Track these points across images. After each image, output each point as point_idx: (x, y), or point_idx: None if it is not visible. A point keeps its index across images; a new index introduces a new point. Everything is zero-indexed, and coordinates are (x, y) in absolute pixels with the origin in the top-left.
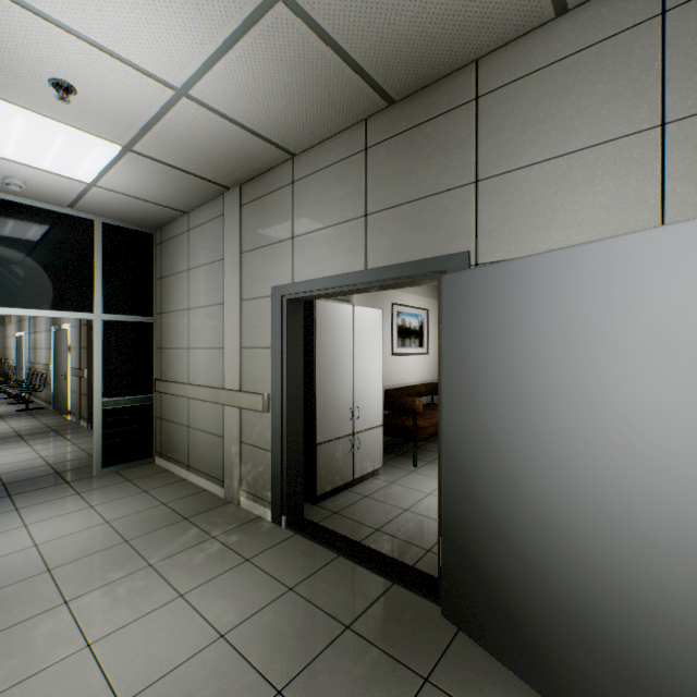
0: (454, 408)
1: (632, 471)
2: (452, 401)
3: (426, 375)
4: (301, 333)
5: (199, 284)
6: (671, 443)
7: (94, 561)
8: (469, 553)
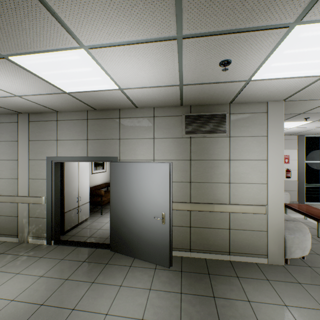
0: (114, 197)
1: (146, 206)
2: (113, 195)
3: (105, 179)
4: (59, 173)
5: (0, 149)
6: (151, 201)
7: None
8: (118, 232)
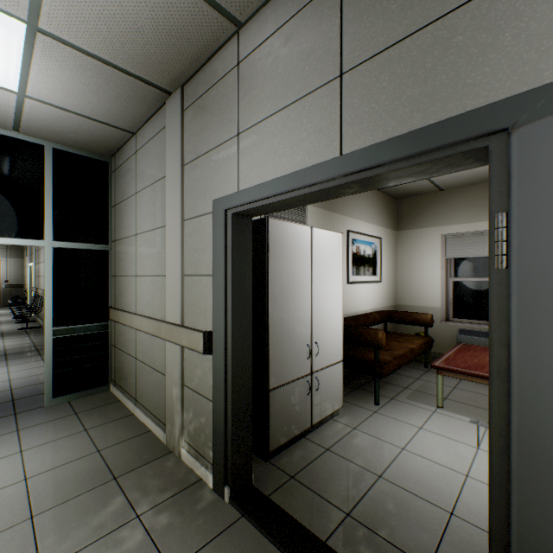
0: None
1: None
2: (548, 387)
3: (379, 302)
4: (249, 257)
5: (145, 207)
6: None
7: None
8: None
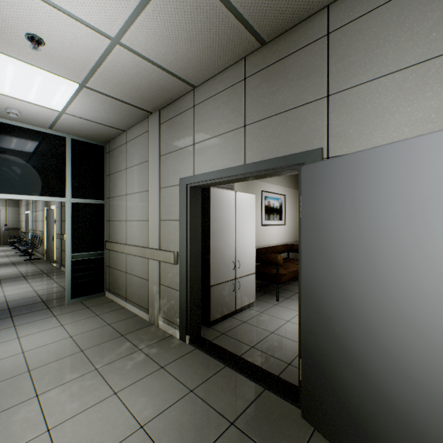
0: (311, 265)
1: None
2: (309, 259)
3: (284, 238)
4: (199, 210)
5: (133, 178)
6: None
7: (59, 365)
8: (323, 374)
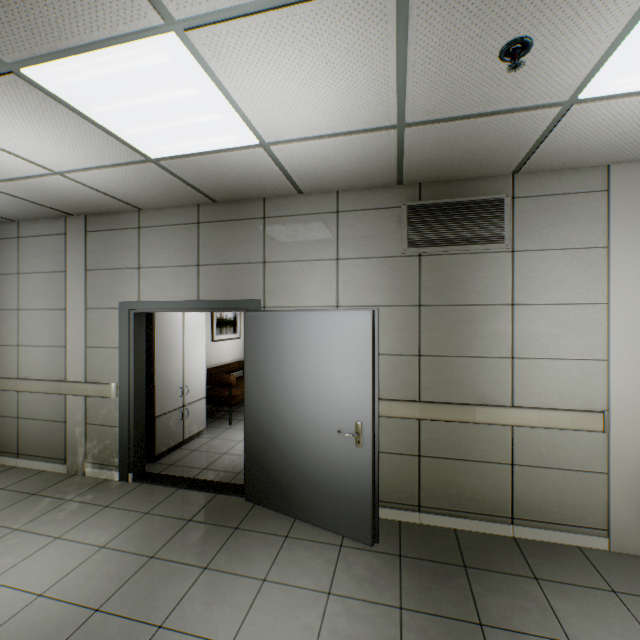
0: (252, 385)
1: (320, 407)
2: (251, 381)
3: (239, 354)
4: (144, 336)
5: (34, 289)
6: (331, 395)
7: None
8: (260, 461)
